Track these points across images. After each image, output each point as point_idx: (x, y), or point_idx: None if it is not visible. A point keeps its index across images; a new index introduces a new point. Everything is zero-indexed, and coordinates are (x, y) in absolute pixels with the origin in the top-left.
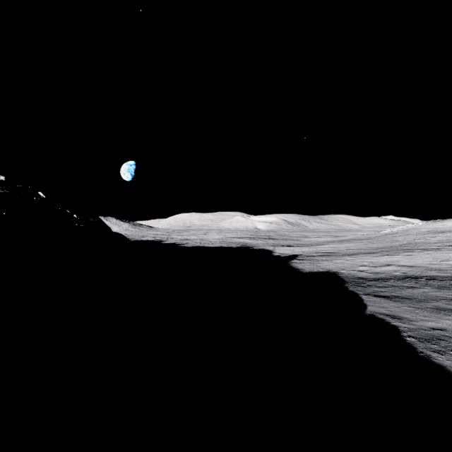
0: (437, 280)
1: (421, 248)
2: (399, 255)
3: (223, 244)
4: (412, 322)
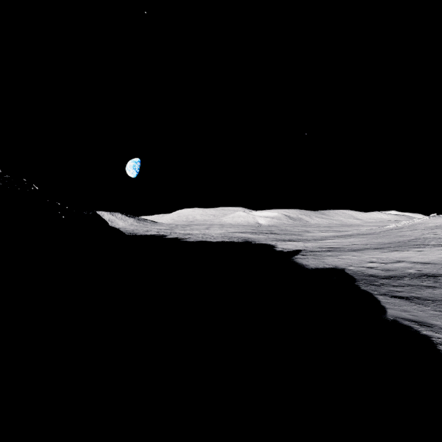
0: None
1: (432, 243)
2: (409, 251)
3: (225, 239)
4: None
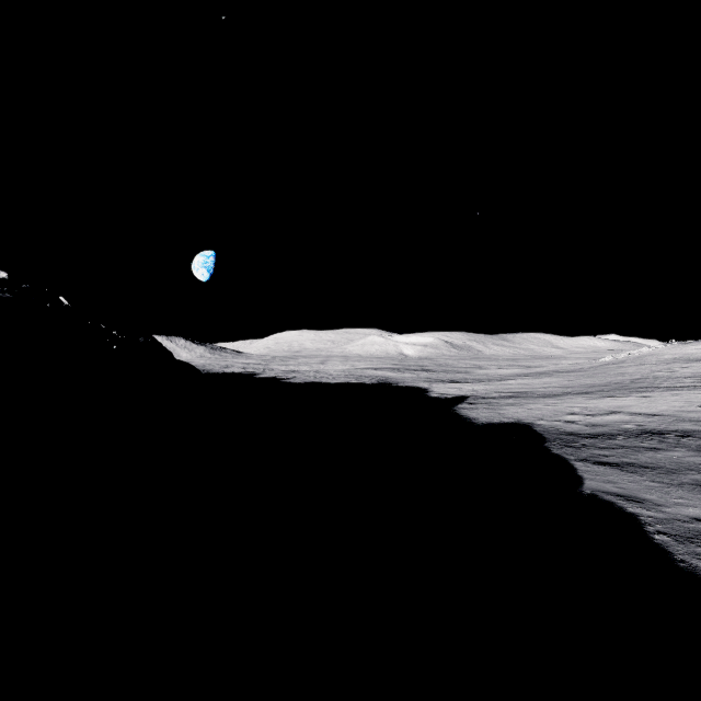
0: (695, 437)
1: (665, 385)
2: (630, 396)
3: (350, 379)
4: (661, 508)
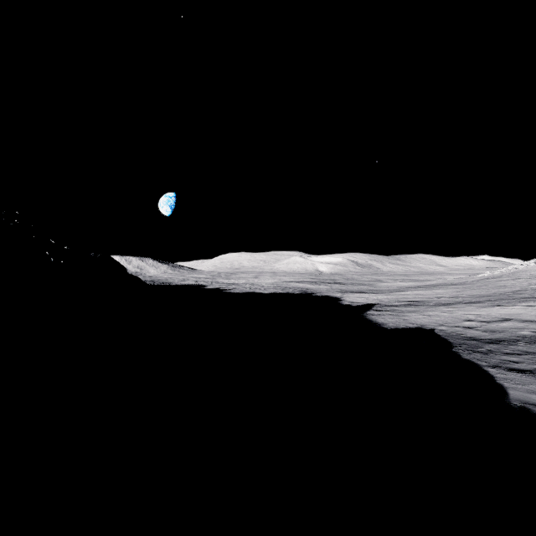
0: None
1: None
2: (516, 305)
3: (278, 290)
4: None
